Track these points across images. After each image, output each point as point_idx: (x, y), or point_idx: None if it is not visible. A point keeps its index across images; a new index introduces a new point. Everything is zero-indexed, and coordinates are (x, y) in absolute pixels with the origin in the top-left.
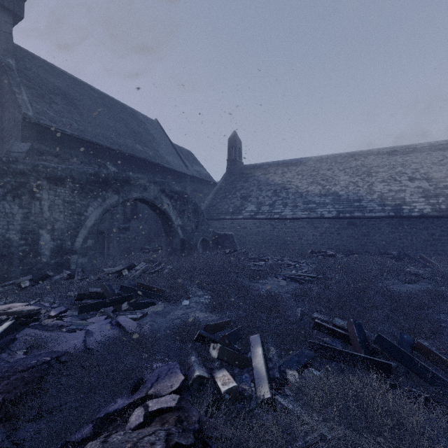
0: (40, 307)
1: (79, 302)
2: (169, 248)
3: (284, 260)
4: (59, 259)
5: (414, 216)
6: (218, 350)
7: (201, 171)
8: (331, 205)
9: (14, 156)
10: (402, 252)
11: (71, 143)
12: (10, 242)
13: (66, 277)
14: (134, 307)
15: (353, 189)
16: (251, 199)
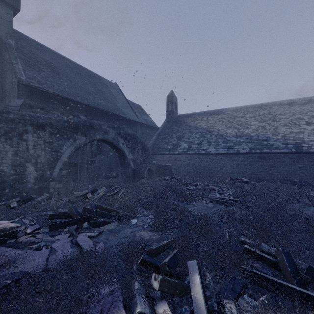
0: (20, 225)
1: (51, 221)
2: (123, 175)
3: (209, 185)
4: (41, 185)
5: (312, 152)
6: (159, 282)
7: (148, 120)
8: (245, 143)
9: (11, 109)
10: (302, 179)
11: (53, 100)
12: (3, 173)
13: (45, 199)
14: (93, 226)
15: (261, 131)
16: (184, 139)
